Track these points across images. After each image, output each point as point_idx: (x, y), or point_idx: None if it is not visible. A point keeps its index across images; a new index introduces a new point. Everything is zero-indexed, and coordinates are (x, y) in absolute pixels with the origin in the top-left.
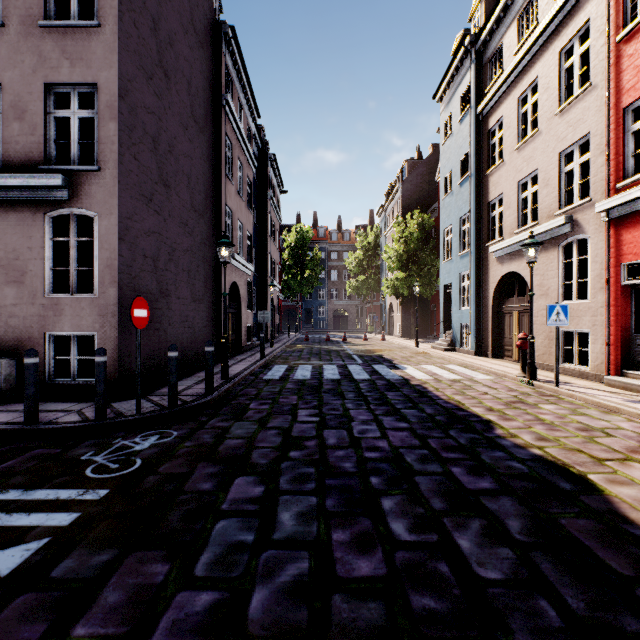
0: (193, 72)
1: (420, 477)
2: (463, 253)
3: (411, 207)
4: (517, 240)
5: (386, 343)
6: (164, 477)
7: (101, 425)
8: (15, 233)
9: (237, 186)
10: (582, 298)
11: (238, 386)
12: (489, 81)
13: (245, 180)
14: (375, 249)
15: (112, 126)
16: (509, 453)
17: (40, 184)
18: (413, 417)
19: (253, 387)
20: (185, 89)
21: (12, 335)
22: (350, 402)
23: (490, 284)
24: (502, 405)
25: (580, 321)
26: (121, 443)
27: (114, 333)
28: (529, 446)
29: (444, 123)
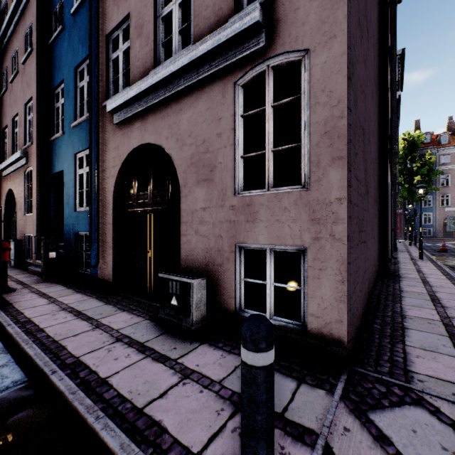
0: None
1: None
2: None
3: None
4: None
5: None
6: None
7: None
8: (204, 120)
9: None
10: None
11: None
12: None
13: None
14: None
15: None
16: None
17: (231, 34)
18: None
19: None
20: None
21: (201, 246)
22: None
23: None
24: None
25: None
26: None
27: (337, 251)
28: None
29: None
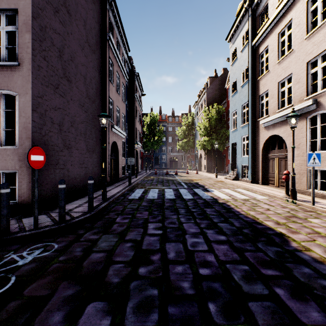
0: (88, 16)
1: (252, 303)
2: (244, 125)
3: (212, 102)
4: (278, 116)
5: (199, 175)
6: (23, 303)
7: (3, 239)
8: None
9: (116, 87)
10: (312, 150)
11: (112, 204)
12: (259, 26)
13: (121, 85)
14: (192, 125)
15: (27, 36)
16: (314, 269)
17: None
18: (227, 230)
19: (121, 205)
20: (82, 25)
21: None
22: (182, 217)
23: (260, 142)
24: (284, 219)
25: (322, 163)
26: (10, 257)
27: (28, 171)
28: (325, 261)
29: (232, 53)
